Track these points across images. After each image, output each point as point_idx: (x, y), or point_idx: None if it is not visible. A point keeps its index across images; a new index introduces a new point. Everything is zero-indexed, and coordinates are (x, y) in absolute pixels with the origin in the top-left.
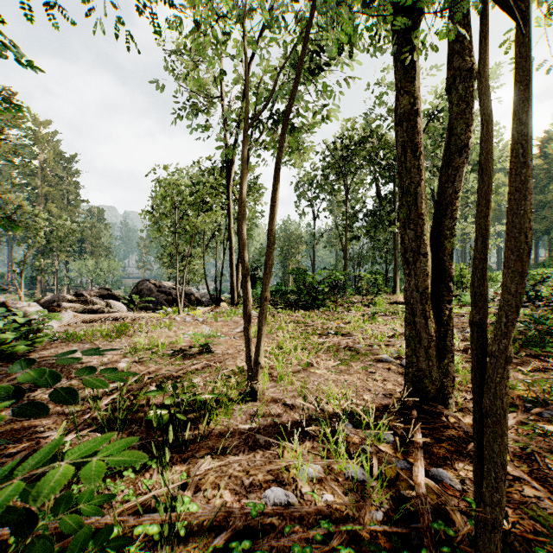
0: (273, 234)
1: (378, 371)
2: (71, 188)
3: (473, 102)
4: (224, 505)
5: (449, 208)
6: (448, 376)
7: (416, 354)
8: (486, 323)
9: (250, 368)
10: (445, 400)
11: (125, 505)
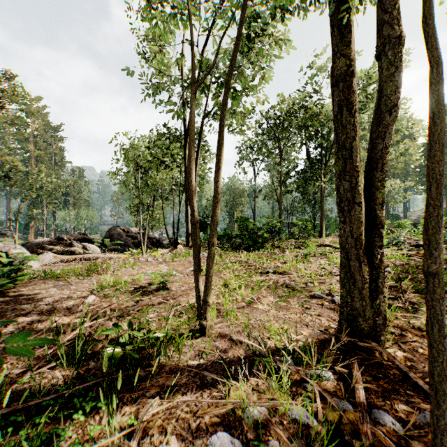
0: (220, 185)
1: (313, 307)
2: (57, 152)
3: (401, 66)
4: None
5: (380, 162)
6: (380, 315)
7: (351, 295)
8: (441, 273)
9: (199, 306)
10: (377, 337)
11: None
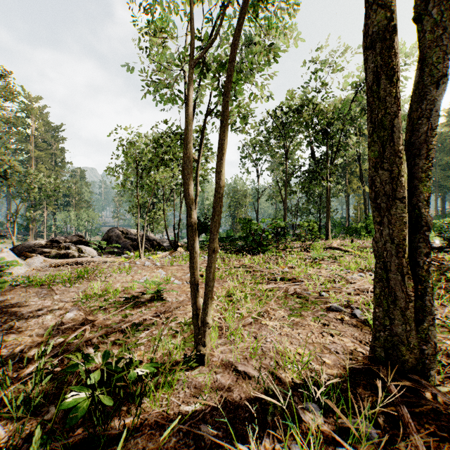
0: (222, 177)
1: (332, 323)
2: (57, 152)
3: (449, 27)
4: None
5: (424, 147)
6: (428, 342)
7: (390, 316)
8: None
9: (196, 328)
10: (426, 371)
11: None
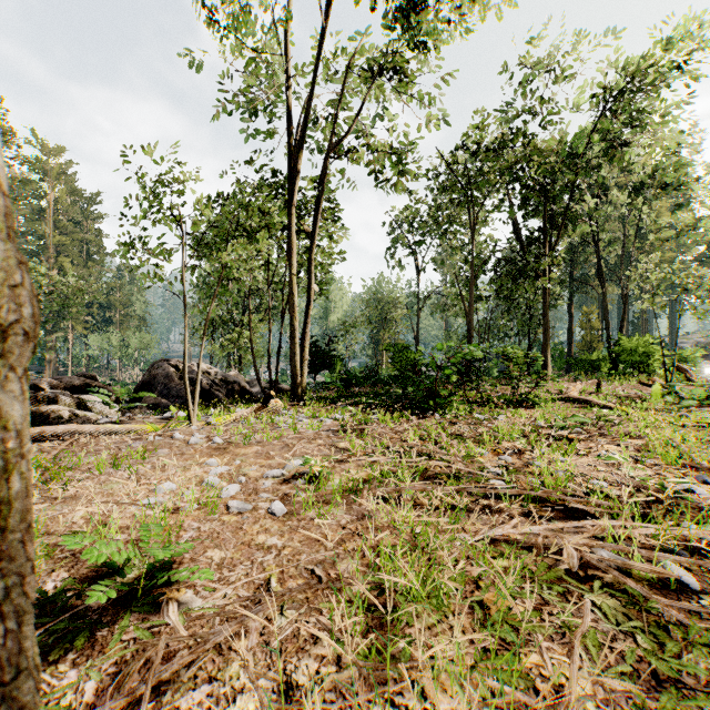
0: None
1: None
2: (91, 238)
3: None
4: None
5: None
6: None
7: None
8: None
9: None
10: None
11: None
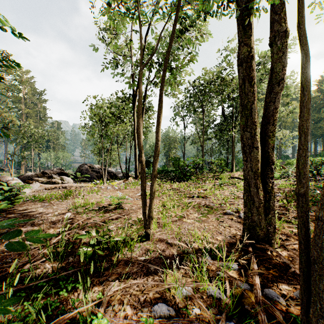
0: (160, 135)
1: (225, 221)
2: (41, 110)
3: (286, 51)
4: (126, 317)
5: (271, 118)
6: (271, 225)
7: (251, 211)
8: (307, 194)
9: (145, 220)
10: (269, 241)
11: (56, 321)
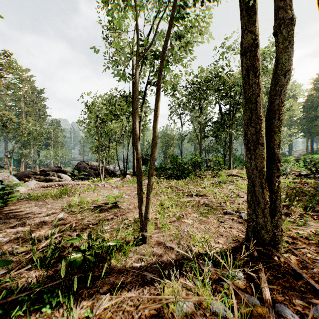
0: (157, 130)
1: (226, 221)
2: (41, 108)
3: (293, 40)
4: None
5: (277, 113)
6: (277, 228)
7: (256, 213)
8: None
9: (141, 221)
10: (276, 245)
11: None
